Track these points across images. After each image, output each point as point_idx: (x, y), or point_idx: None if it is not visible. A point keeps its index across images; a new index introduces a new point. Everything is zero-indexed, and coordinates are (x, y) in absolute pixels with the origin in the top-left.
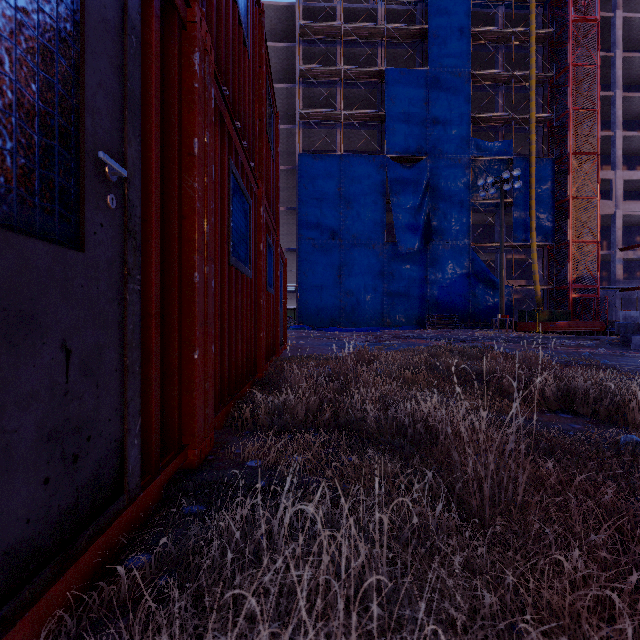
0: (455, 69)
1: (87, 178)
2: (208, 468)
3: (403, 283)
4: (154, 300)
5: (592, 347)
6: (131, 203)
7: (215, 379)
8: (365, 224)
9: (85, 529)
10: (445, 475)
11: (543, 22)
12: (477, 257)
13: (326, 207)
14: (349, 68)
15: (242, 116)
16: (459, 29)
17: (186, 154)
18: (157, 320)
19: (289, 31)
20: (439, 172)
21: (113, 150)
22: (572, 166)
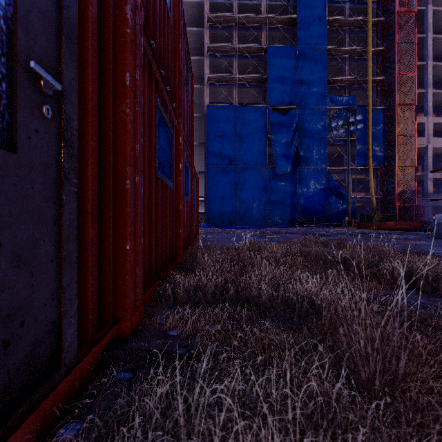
0: (316, 46)
1: (20, 86)
2: (137, 337)
3: (279, 195)
4: (90, 201)
5: (415, 240)
6: (67, 116)
7: (145, 264)
8: (253, 154)
9: (18, 407)
10: (331, 345)
11: (377, 13)
12: (331, 177)
13: (226, 142)
14: (242, 45)
15: (166, 68)
16: (318, 18)
17: (120, 85)
18: (93, 218)
19: (200, 20)
20: (304, 118)
21: (49, 67)
22: (397, 113)
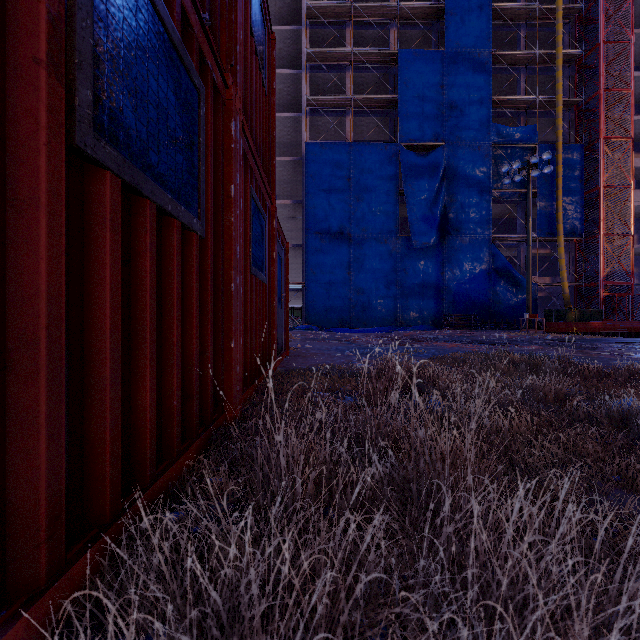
0: (474, 49)
1: None
2: None
3: (418, 280)
4: None
5: None
6: None
7: None
8: (377, 217)
9: None
10: None
11: None
12: (498, 252)
13: (335, 199)
14: (359, 50)
15: None
16: (478, 6)
17: None
18: None
19: (295, 15)
20: (457, 160)
21: None
22: (603, 152)
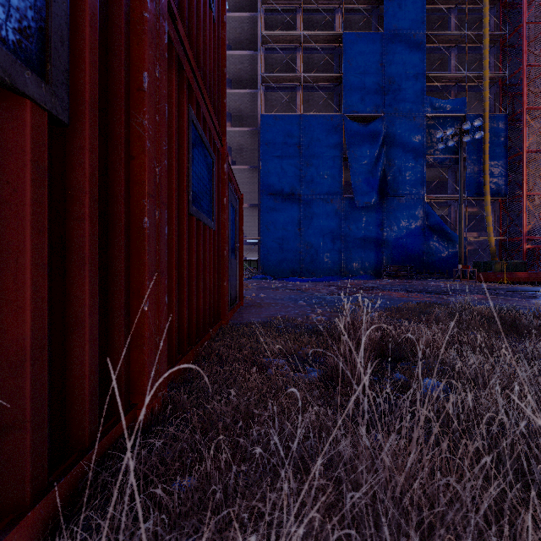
0: (410, 31)
1: None
2: None
3: (360, 235)
4: None
5: None
6: None
7: None
8: (323, 180)
9: None
10: None
11: None
12: (431, 210)
13: (287, 164)
14: (308, 33)
15: None
16: None
17: None
18: None
19: (252, 4)
20: (394, 129)
21: None
22: (526, 121)
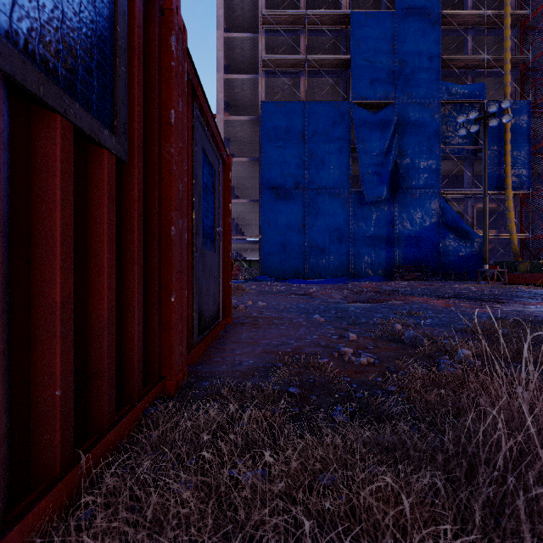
0: (424, 10)
1: None
2: None
3: (369, 233)
4: None
5: None
6: None
7: None
8: (330, 172)
9: None
10: None
11: None
12: (448, 205)
13: (289, 155)
14: (313, 12)
15: None
16: None
17: None
18: None
19: None
20: (407, 117)
21: None
22: None
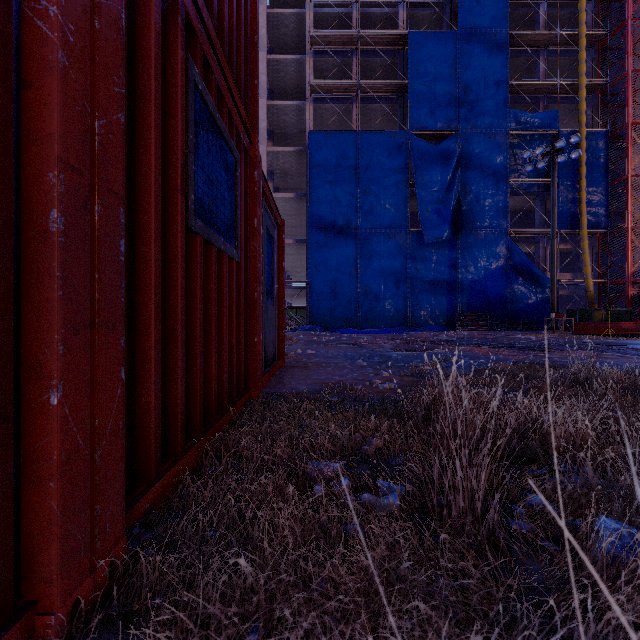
0: (490, 29)
1: None
2: None
3: (429, 277)
4: None
5: None
6: None
7: None
8: (385, 210)
9: None
10: None
11: None
12: (516, 247)
13: (340, 191)
14: (367, 32)
15: None
16: None
17: None
18: None
19: None
20: (471, 149)
21: None
22: (631, 138)
